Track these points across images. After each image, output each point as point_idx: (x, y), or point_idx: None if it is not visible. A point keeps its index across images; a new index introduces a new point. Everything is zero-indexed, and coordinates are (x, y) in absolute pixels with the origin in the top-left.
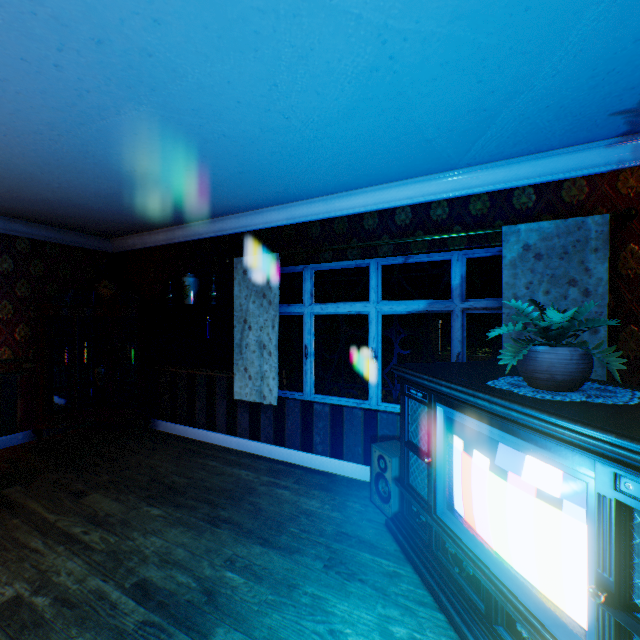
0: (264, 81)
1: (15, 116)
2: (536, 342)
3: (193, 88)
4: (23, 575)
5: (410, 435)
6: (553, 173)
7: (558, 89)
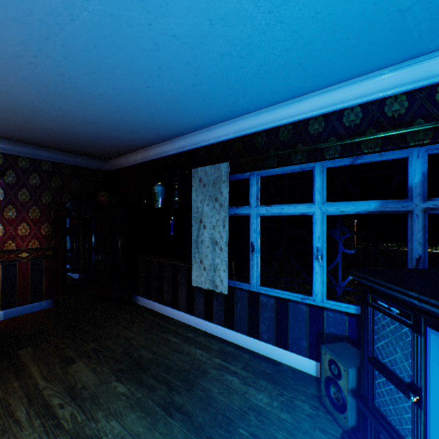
0: None
1: None
2: None
3: None
4: None
5: (375, 351)
6: None
7: None
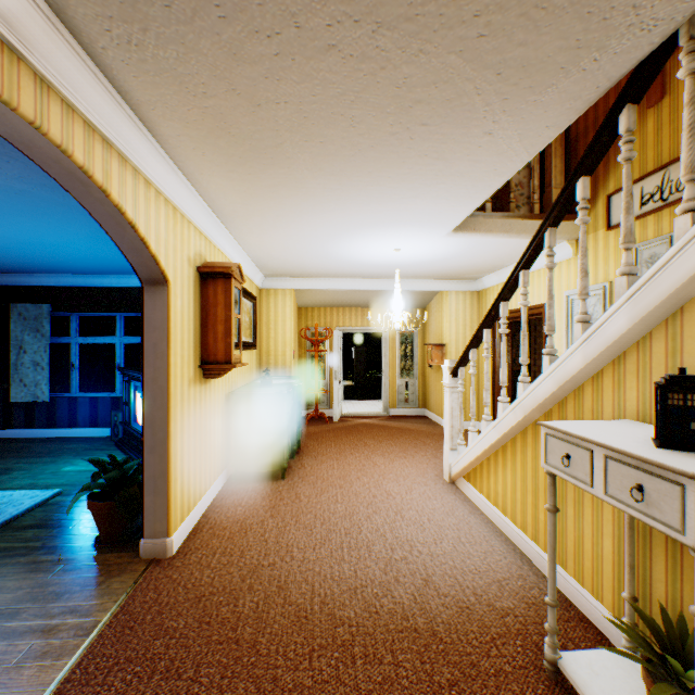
0: (40, 250)
1: None
2: None
3: None
4: None
5: (127, 399)
6: None
7: None
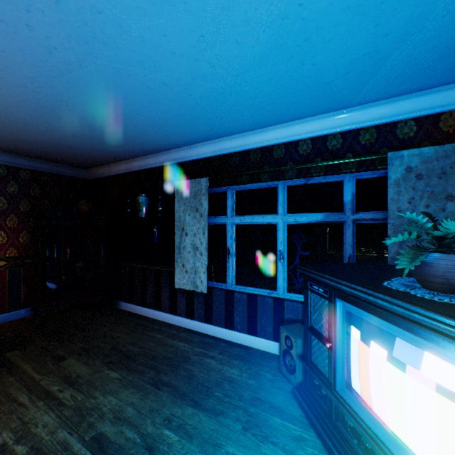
0: (193, 32)
1: (4, 72)
2: (431, 249)
3: (136, 42)
4: (10, 425)
5: (312, 322)
6: (432, 107)
7: (446, 29)
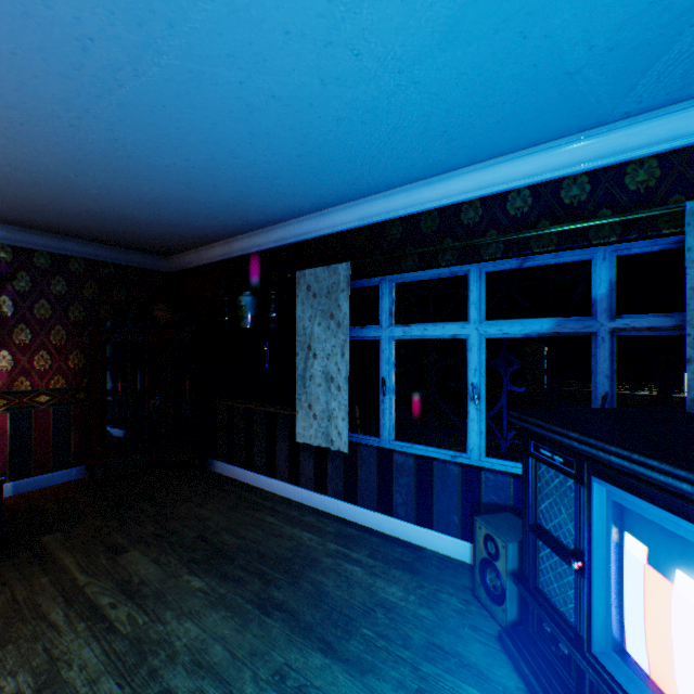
0: None
1: (22, 93)
2: None
3: (222, 14)
4: (31, 662)
5: (538, 515)
6: None
7: None
